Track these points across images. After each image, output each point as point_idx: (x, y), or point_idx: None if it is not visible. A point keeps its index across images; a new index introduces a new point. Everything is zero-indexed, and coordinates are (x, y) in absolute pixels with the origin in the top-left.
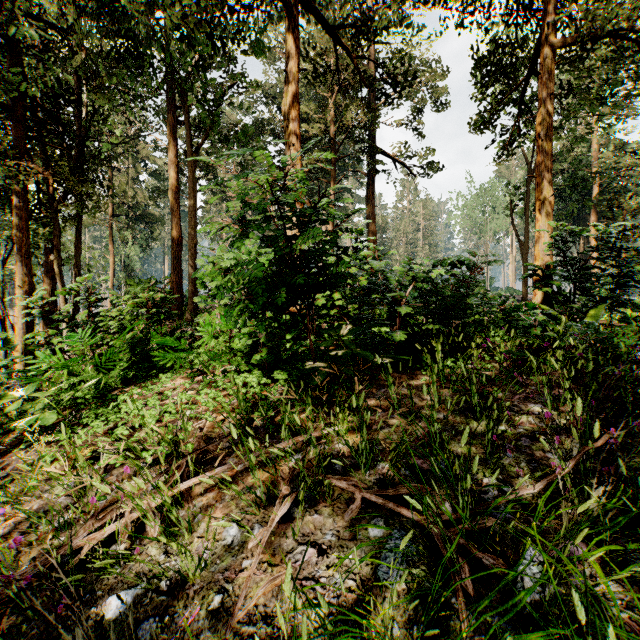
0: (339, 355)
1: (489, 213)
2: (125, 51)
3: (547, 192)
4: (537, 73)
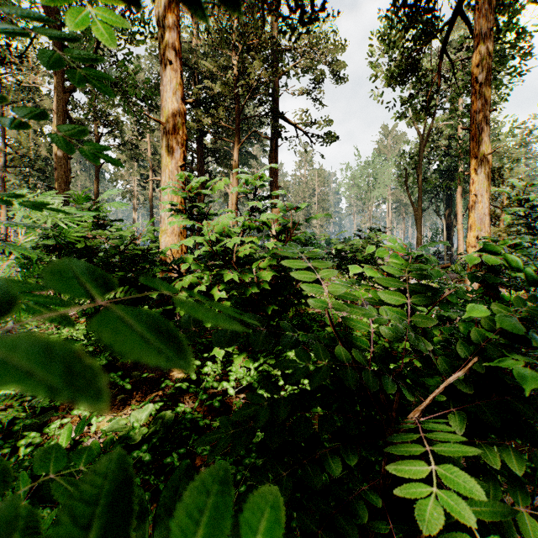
0: None
1: (372, 183)
2: None
3: (485, 148)
4: (463, 15)
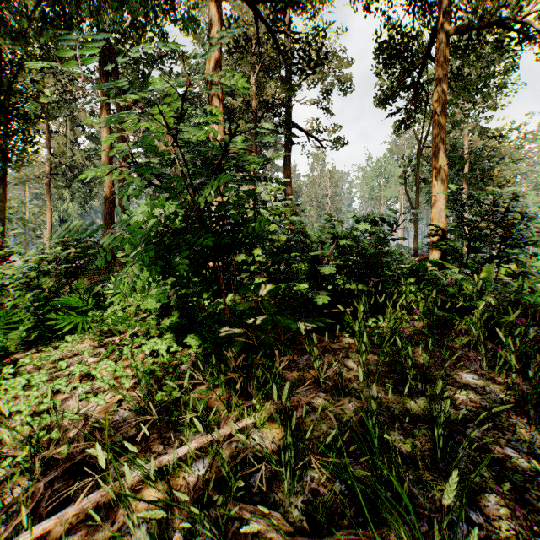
0: (257, 323)
1: (383, 183)
2: (51, 10)
3: (442, 161)
4: (432, 58)
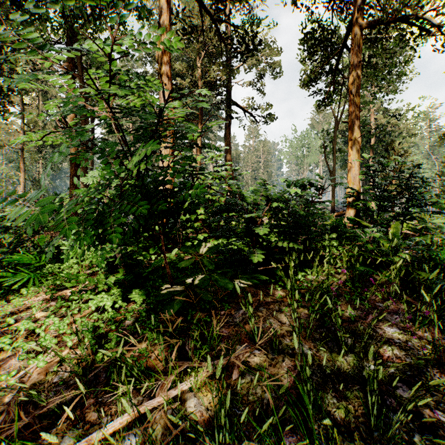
0: (195, 284)
1: (306, 152)
2: None
3: (356, 134)
4: (348, 48)
